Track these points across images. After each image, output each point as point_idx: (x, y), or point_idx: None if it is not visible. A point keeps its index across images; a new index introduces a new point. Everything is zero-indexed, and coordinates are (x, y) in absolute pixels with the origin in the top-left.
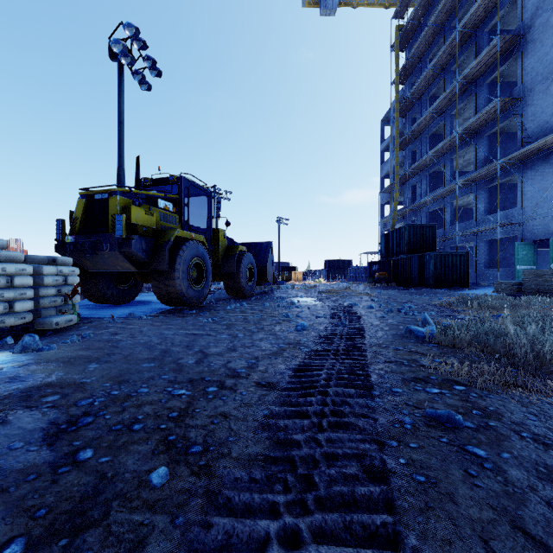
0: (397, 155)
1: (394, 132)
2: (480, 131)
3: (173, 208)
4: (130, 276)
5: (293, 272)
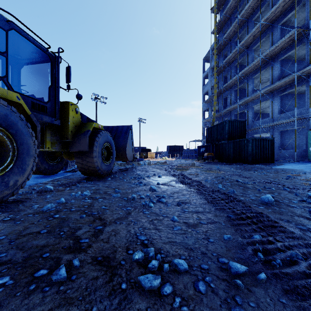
0: (215, 78)
1: (211, 65)
2: (275, 58)
3: None
4: None
5: (148, 152)
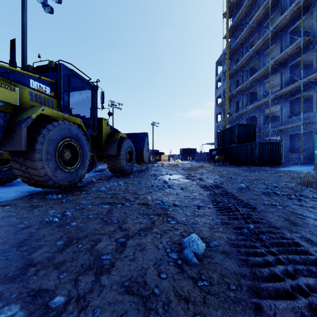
0: (227, 82)
1: (224, 69)
2: (285, 63)
3: (50, 92)
4: (6, 157)
5: (161, 155)
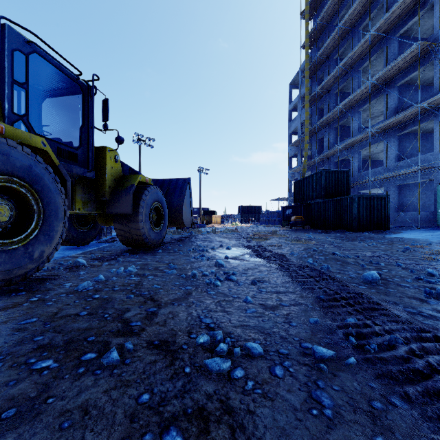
0: (307, 110)
1: (302, 93)
2: (391, 82)
3: None
4: None
5: (213, 216)
